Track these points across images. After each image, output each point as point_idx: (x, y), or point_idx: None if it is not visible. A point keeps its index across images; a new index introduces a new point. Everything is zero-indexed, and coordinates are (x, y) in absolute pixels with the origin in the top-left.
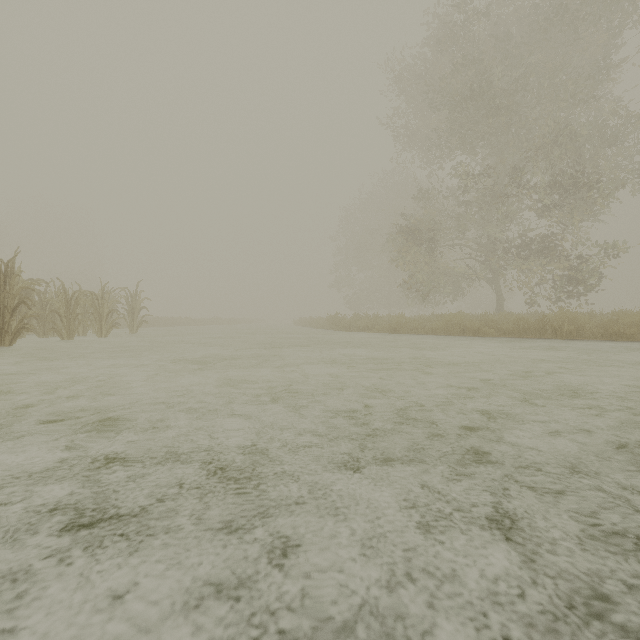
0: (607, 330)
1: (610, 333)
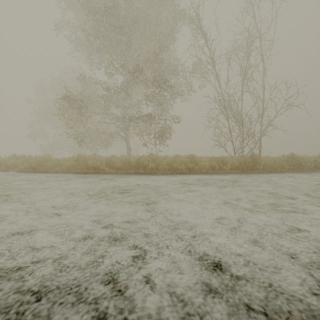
0: (171, 166)
1: (172, 168)
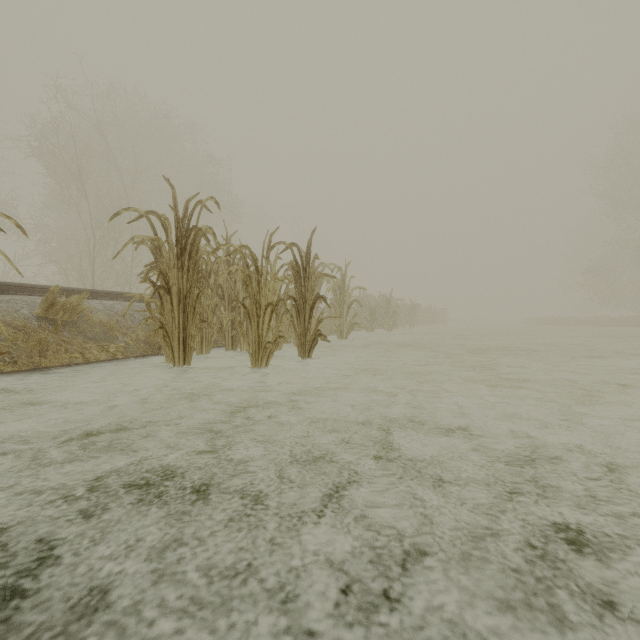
0: None
1: None
